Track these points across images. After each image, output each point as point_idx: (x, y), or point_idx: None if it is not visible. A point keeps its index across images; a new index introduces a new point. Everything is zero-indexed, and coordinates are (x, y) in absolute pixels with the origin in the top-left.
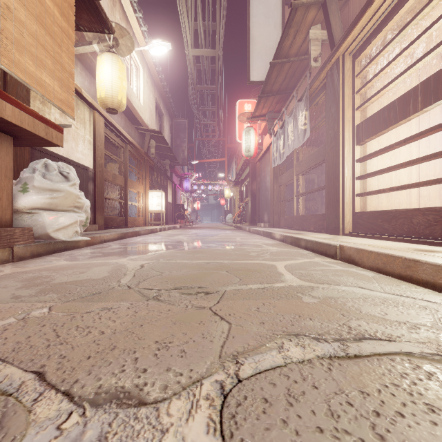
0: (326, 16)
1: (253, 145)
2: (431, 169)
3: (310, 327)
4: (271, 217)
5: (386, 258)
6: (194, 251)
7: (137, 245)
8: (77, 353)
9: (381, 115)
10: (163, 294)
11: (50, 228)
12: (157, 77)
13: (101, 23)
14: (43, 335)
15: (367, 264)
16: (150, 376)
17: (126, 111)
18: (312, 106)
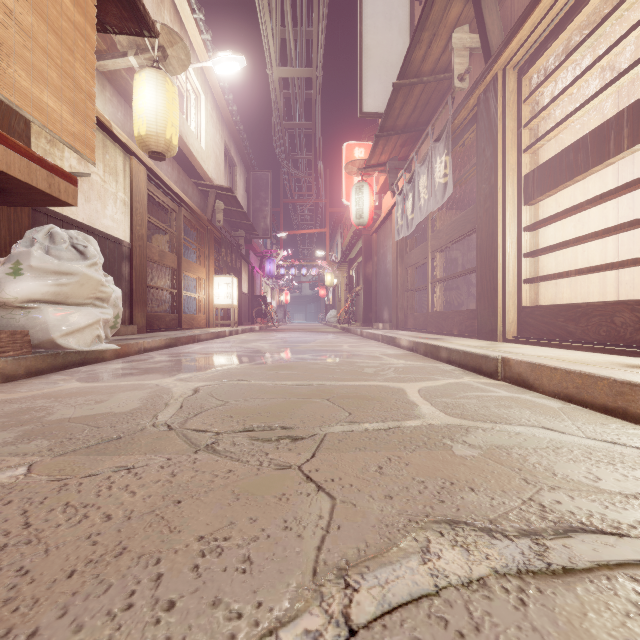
0: (478, 11)
1: (368, 208)
2: (637, 242)
3: (473, 506)
4: (394, 315)
5: (581, 379)
6: (278, 365)
7: (193, 356)
8: (52, 563)
9: (564, 159)
10: (223, 440)
11: (57, 331)
12: (227, 109)
13: (137, 21)
14: (1, 524)
15: (548, 388)
16: (180, 619)
17: (180, 158)
18: (456, 149)
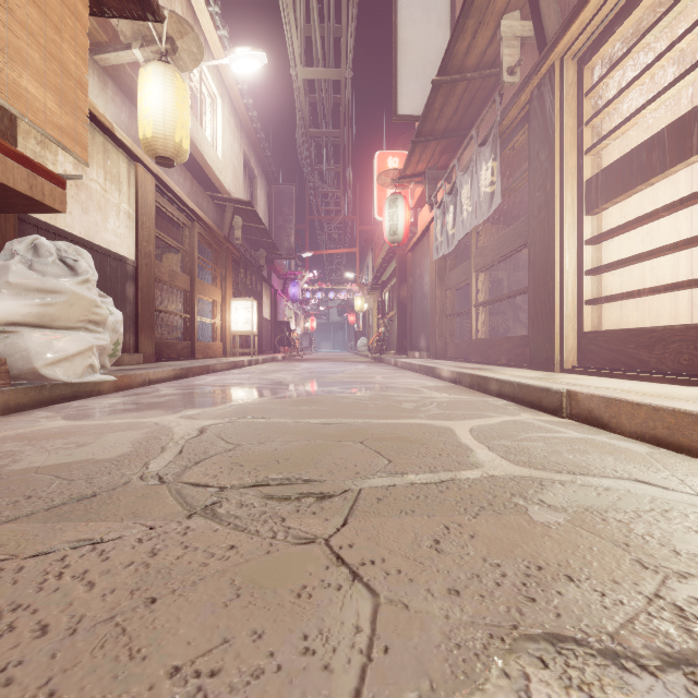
0: None
1: (403, 224)
2: None
3: (579, 608)
4: (432, 343)
5: (674, 418)
6: (302, 399)
7: (205, 389)
8: None
9: (634, 159)
10: (227, 499)
11: (40, 359)
12: (246, 115)
13: (139, 2)
14: None
15: (628, 428)
16: None
17: (194, 168)
18: (504, 154)
